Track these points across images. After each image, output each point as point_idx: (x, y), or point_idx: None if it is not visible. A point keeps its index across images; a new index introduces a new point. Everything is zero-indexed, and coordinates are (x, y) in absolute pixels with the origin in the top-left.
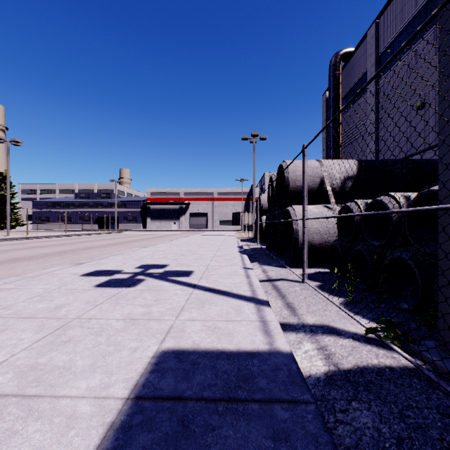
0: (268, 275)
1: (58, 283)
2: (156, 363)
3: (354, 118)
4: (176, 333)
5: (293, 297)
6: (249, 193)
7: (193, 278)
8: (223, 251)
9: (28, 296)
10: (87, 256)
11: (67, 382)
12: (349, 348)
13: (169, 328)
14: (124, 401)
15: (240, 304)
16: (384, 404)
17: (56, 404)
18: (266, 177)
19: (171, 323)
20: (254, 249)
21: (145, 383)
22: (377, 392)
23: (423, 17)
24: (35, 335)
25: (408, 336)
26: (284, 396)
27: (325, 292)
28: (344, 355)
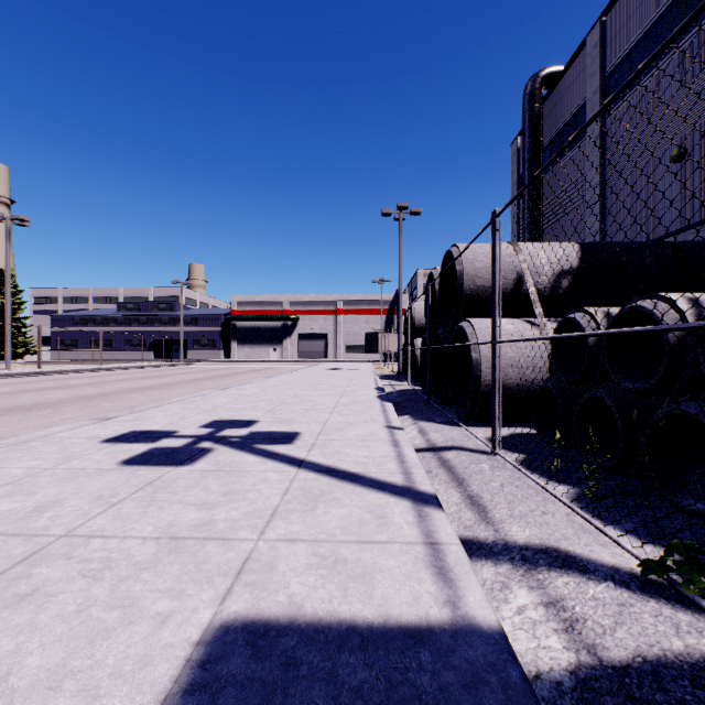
0: (429, 439)
1: (56, 457)
2: (203, 661)
3: (563, 179)
4: (255, 575)
5: (479, 484)
6: (392, 301)
7: (298, 447)
8: (352, 396)
9: None
10: (127, 404)
11: None
12: (612, 607)
13: (244, 561)
14: None
15: (384, 503)
16: None
17: None
18: (420, 277)
19: (249, 549)
20: (403, 393)
21: None
22: None
23: (682, 8)
24: None
25: None
26: None
27: (537, 475)
28: (607, 625)
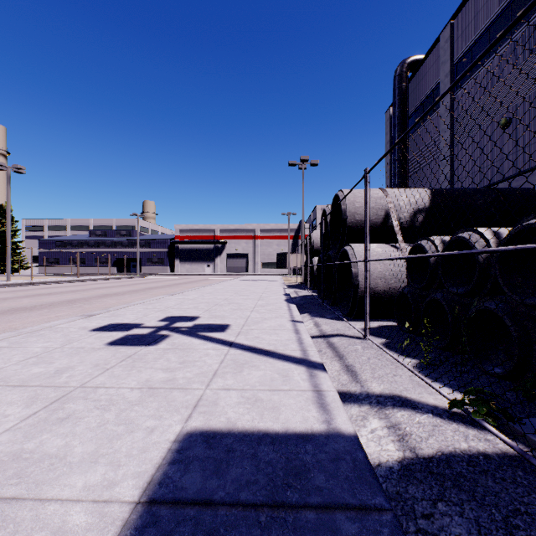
0: (321, 329)
1: (61, 340)
2: (178, 449)
3: (423, 139)
4: (205, 407)
5: (354, 358)
6: (297, 229)
7: (229, 334)
8: (267, 300)
9: (22, 357)
10: (101, 305)
11: (58, 477)
12: (428, 427)
13: (198, 401)
14: (133, 506)
15: (287, 368)
16: (481, 508)
17: (40, 511)
18: (318, 211)
19: (200, 394)
20: (304, 298)
21: (163, 479)
22: (470, 490)
23: (509, 16)
24: (24, 410)
25: (505, 411)
26: (349, 499)
27: (394, 352)
28: (423, 436)
